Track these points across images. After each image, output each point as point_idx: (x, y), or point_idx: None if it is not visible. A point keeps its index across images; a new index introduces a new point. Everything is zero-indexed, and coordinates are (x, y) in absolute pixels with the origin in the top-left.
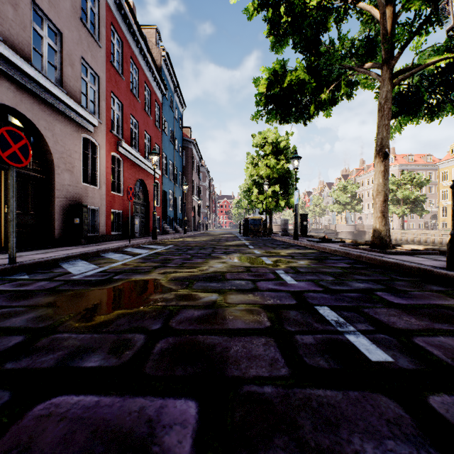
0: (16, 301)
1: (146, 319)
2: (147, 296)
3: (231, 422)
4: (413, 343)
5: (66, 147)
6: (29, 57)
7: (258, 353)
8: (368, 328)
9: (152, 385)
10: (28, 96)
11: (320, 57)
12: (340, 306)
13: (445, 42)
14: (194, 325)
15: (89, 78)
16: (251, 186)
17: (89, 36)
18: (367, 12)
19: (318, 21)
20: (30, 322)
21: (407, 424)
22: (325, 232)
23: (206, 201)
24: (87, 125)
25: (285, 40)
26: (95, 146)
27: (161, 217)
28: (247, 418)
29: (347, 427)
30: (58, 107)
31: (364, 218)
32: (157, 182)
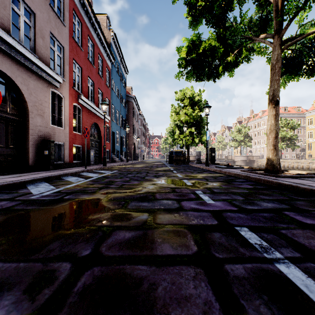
0: None
1: (78, 243)
2: (87, 216)
3: None
4: None
5: (38, 98)
6: (8, 29)
7: (189, 292)
8: (294, 255)
9: None
10: (7, 58)
11: (226, 30)
12: (257, 226)
13: None
14: (123, 251)
15: (56, 48)
16: (174, 128)
17: (56, 17)
18: None
19: (225, 2)
20: None
21: None
22: (226, 161)
23: (142, 139)
24: (54, 82)
25: (200, 19)
26: (61, 98)
27: (110, 150)
28: None
29: None
30: (32, 68)
31: (253, 151)
32: (108, 125)
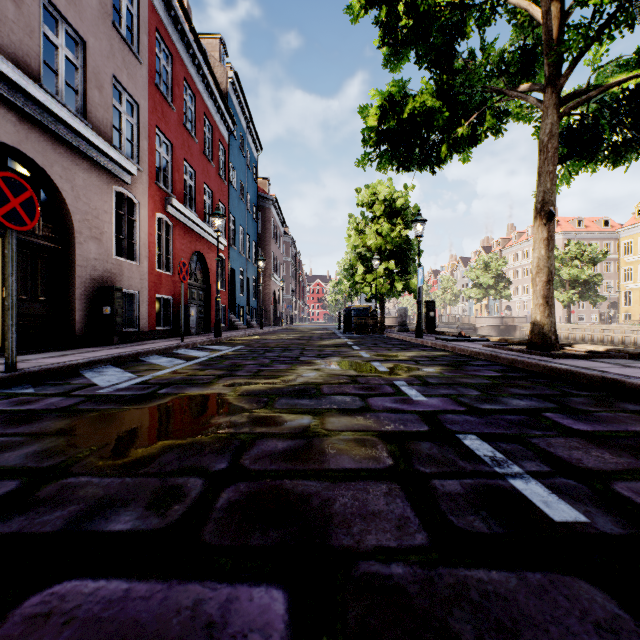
0: (13, 426)
1: (205, 454)
2: (208, 420)
3: (343, 627)
4: (614, 492)
5: (91, 204)
6: (38, 75)
7: (378, 509)
8: (541, 469)
9: (214, 562)
10: (36, 131)
11: (455, 75)
12: (494, 434)
13: (636, 53)
14: (278, 464)
15: (124, 107)
16: (355, 262)
17: (124, 47)
18: (523, 11)
19: (452, 24)
20: (31, 459)
21: (629, 631)
22: (459, 327)
23: (290, 283)
24: (122, 173)
25: (404, 52)
26: (133, 204)
27: (227, 306)
28: (367, 619)
29: (532, 636)
30: (80, 147)
31: (514, 307)
32: (222, 256)
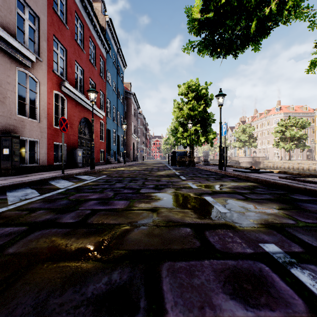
0: None
1: None
2: None
3: None
4: None
5: None
6: None
7: None
8: None
9: None
10: None
11: None
12: None
13: None
14: None
15: (27, 16)
16: (177, 126)
17: None
18: None
19: None
20: None
21: None
22: (230, 162)
23: (142, 139)
24: (23, 59)
25: None
26: (35, 82)
27: (105, 150)
28: None
29: None
30: None
31: (257, 151)
32: (102, 122)
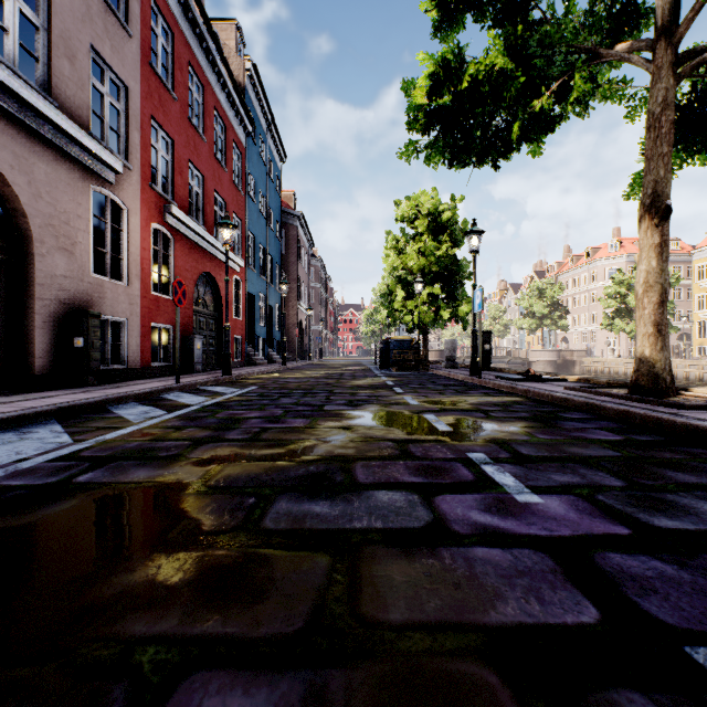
0: None
1: None
2: (107, 574)
3: None
4: None
5: (58, 206)
6: None
7: None
8: None
9: None
10: None
11: (530, 32)
12: None
13: None
14: None
15: (107, 87)
16: (393, 287)
17: (106, 11)
18: None
19: None
20: None
21: None
22: (510, 361)
23: (320, 312)
24: (102, 170)
25: (459, 15)
26: (120, 210)
27: (244, 337)
28: None
29: None
30: (40, 130)
31: (571, 339)
32: (238, 279)
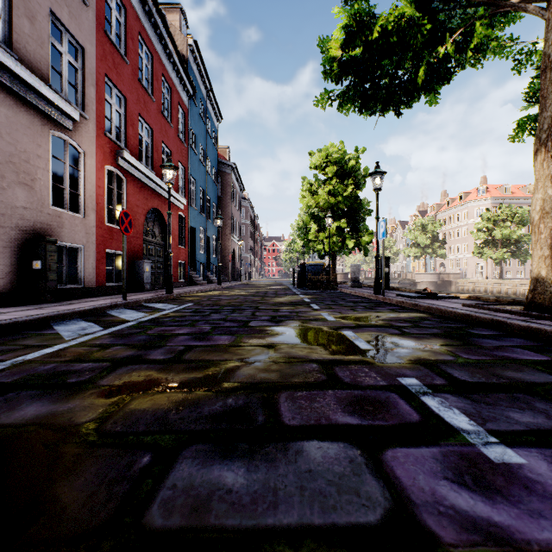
0: None
1: None
2: None
3: None
4: None
5: (19, 146)
6: None
7: None
8: None
9: None
10: None
11: None
12: None
13: None
14: None
15: (65, 47)
16: (308, 222)
17: None
18: None
19: None
20: None
21: None
22: (400, 282)
23: (249, 243)
24: (60, 117)
25: None
26: (78, 153)
27: (187, 262)
28: None
29: None
30: (0, 78)
31: (447, 264)
32: (182, 215)
